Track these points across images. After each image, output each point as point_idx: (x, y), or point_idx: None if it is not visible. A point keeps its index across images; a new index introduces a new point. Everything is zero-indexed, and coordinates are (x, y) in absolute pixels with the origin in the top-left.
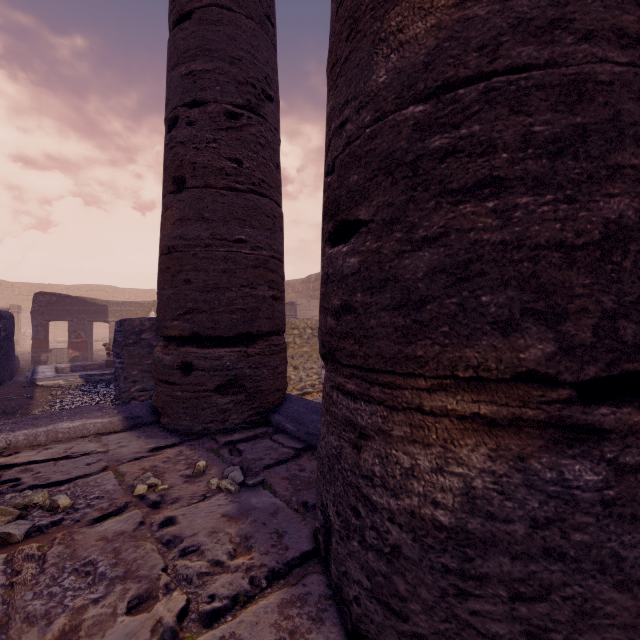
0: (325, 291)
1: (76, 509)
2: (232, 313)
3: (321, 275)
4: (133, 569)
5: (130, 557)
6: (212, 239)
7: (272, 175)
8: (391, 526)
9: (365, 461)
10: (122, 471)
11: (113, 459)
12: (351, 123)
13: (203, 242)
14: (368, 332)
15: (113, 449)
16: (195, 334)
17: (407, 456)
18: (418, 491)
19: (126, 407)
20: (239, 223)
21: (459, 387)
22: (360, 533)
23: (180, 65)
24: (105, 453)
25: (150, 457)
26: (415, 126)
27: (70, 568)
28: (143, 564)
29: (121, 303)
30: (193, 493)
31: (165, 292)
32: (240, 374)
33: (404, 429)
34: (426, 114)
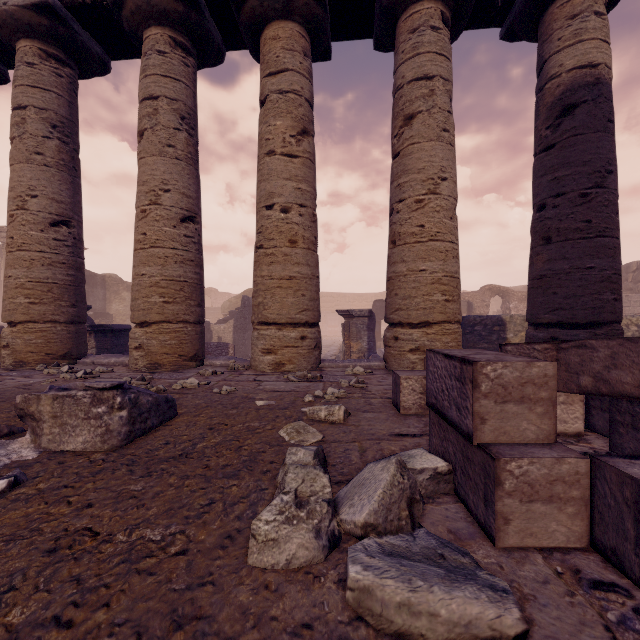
0: None
1: None
2: (585, 310)
3: None
4: None
5: None
6: (571, 269)
7: (613, 221)
8: None
9: None
10: None
11: None
12: None
13: (565, 271)
14: None
15: None
16: (559, 322)
17: None
18: None
19: None
20: (589, 257)
21: None
22: None
23: (547, 175)
24: None
25: None
26: None
27: None
28: None
29: None
30: None
31: (538, 299)
32: None
33: None
34: None
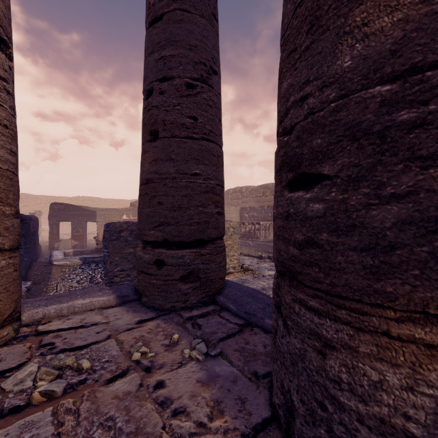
0: (285, 225)
1: (94, 370)
2: (191, 225)
3: (280, 212)
4: (141, 426)
5: (137, 415)
6: (177, 173)
7: (217, 127)
8: (360, 426)
9: (331, 367)
10: (121, 339)
11: (113, 329)
12: (313, 98)
13: (171, 176)
14: (334, 265)
15: (112, 321)
16: (165, 240)
17: (374, 371)
18: (388, 403)
19: (117, 288)
20: (195, 162)
21: (428, 321)
22: (327, 424)
23: (154, 52)
24: (107, 324)
25: (138, 328)
26: (382, 102)
27: (97, 422)
28: (147, 422)
29: (104, 209)
30: (173, 360)
31: (144, 210)
32: (196, 268)
33: (370, 348)
34: (393, 92)
